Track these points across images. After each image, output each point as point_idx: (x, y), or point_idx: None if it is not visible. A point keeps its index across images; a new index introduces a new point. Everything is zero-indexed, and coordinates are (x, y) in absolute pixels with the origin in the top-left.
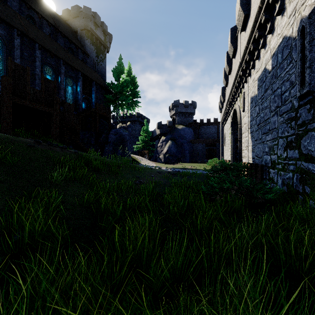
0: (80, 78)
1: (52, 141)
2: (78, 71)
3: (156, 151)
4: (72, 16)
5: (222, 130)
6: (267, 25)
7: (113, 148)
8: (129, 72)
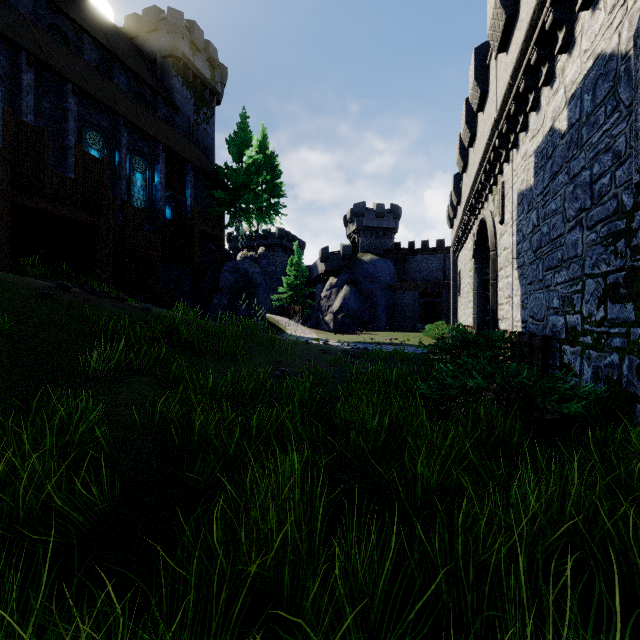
0: (162, 156)
1: (100, 285)
2: (158, 142)
3: (318, 307)
4: (144, 30)
5: (453, 263)
6: (558, 34)
7: (229, 301)
8: (263, 145)
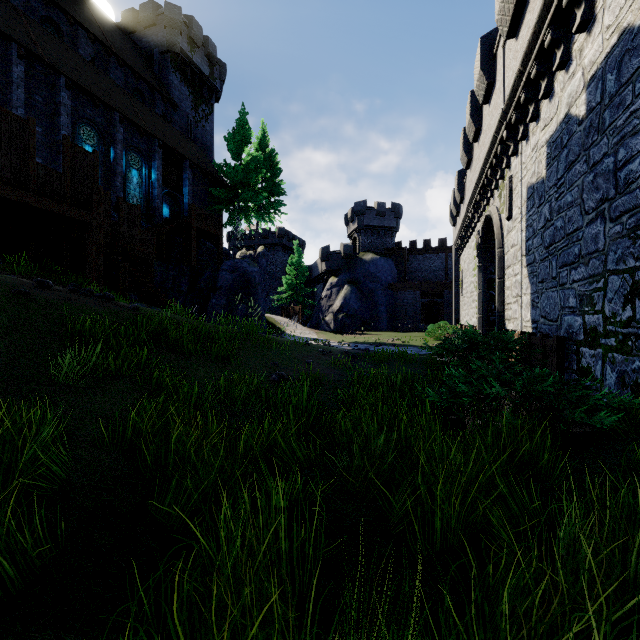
0: (158, 153)
1: (90, 283)
2: (154, 138)
3: (319, 307)
4: (141, 25)
5: (456, 262)
6: (576, 11)
7: (227, 300)
8: (262, 142)
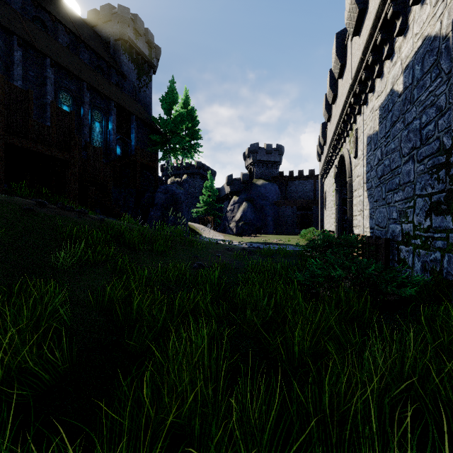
0: (114, 110)
1: (69, 202)
2: (111, 100)
3: (225, 217)
4: (101, 21)
5: (321, 186)
6: (396, 22)
7: (161, 213)
8: (186, 102)
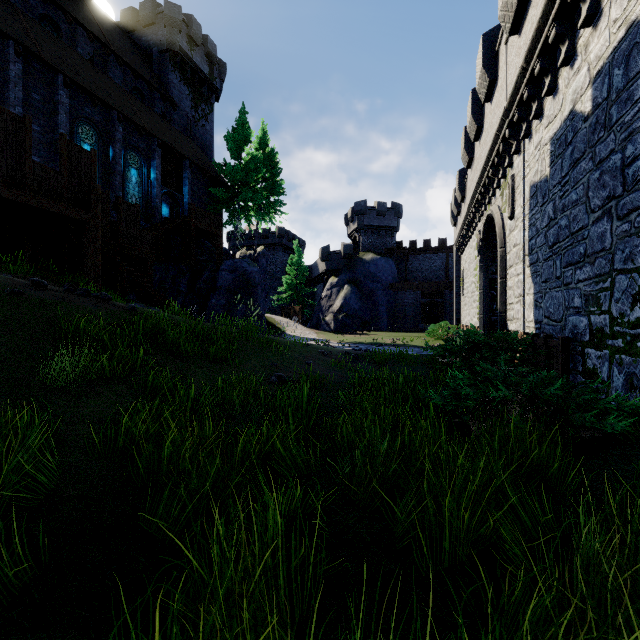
0: (158, 152)
1: (87, 283)
2: (153, 137)
3: (319, 307)
4: (141, 24)
5: (457, 262)
6: (581, 5)
7: (227, 300)
8: (262, 141)
